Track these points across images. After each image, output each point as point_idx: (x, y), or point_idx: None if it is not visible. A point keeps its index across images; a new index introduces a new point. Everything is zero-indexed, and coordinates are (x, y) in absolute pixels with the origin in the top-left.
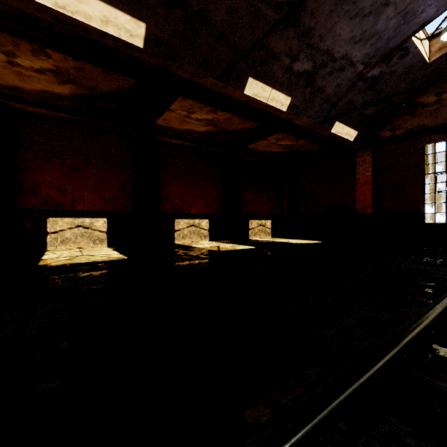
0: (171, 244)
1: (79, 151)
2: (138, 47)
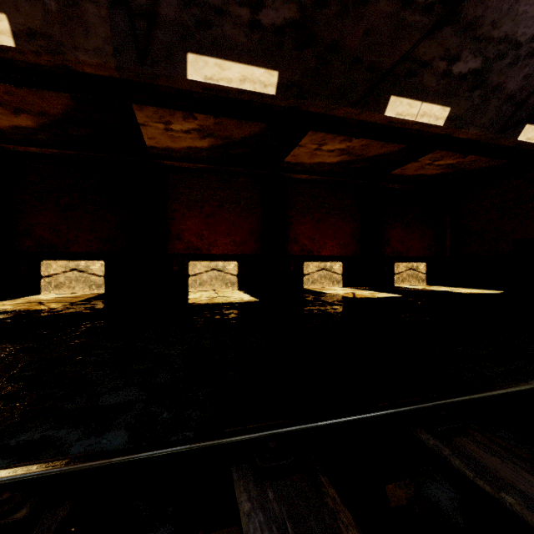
0: (300, 289)
1: (213, 197)
2: (271, 95)
